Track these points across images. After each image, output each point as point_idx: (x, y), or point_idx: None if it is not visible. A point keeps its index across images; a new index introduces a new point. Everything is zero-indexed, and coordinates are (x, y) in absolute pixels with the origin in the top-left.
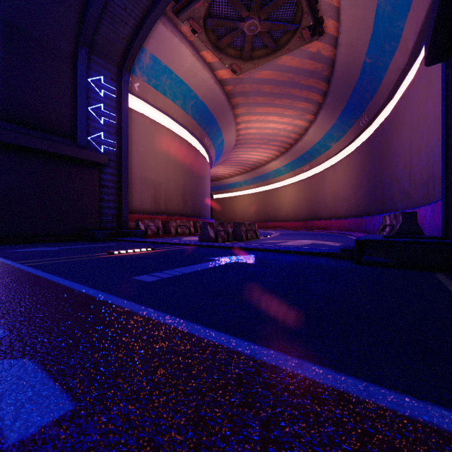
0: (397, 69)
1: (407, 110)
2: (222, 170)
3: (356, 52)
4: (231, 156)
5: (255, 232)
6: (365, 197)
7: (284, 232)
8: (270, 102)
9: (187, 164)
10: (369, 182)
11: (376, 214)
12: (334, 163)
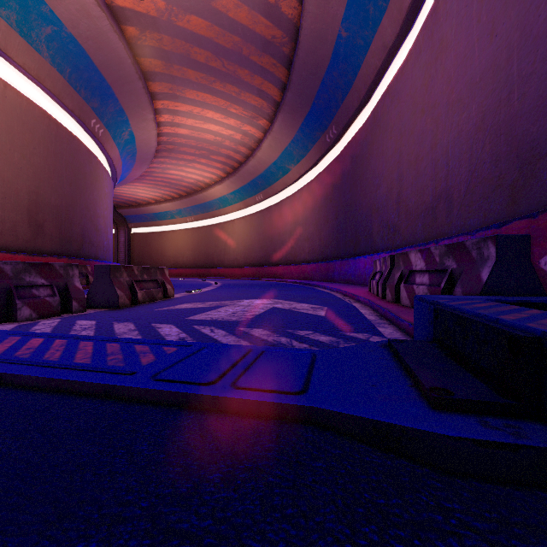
0: (383, 48)
1: (393, 110)
2: (144, 192)
3: (329, 14)
4: (154, 169)
5: (161, 286)
6: (332, 235)
7: (229, 282)
8: (207, 84)
9: (43, 154)
10: (336, 216)
11: (346, 257)
12: (293, 193)
